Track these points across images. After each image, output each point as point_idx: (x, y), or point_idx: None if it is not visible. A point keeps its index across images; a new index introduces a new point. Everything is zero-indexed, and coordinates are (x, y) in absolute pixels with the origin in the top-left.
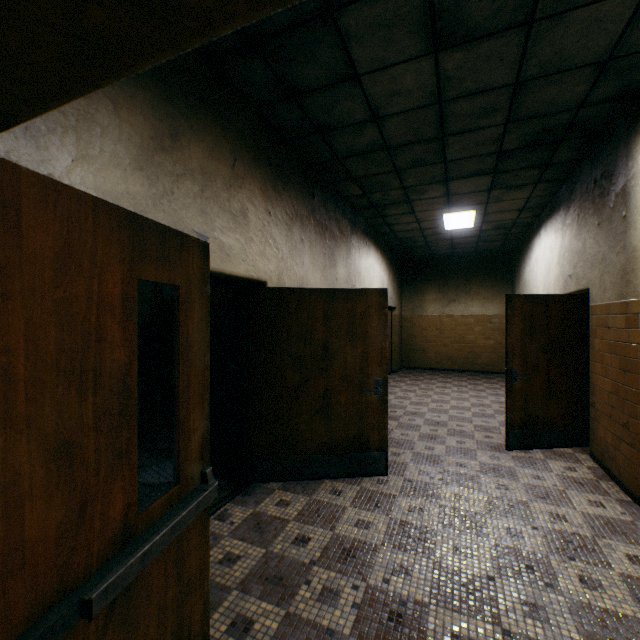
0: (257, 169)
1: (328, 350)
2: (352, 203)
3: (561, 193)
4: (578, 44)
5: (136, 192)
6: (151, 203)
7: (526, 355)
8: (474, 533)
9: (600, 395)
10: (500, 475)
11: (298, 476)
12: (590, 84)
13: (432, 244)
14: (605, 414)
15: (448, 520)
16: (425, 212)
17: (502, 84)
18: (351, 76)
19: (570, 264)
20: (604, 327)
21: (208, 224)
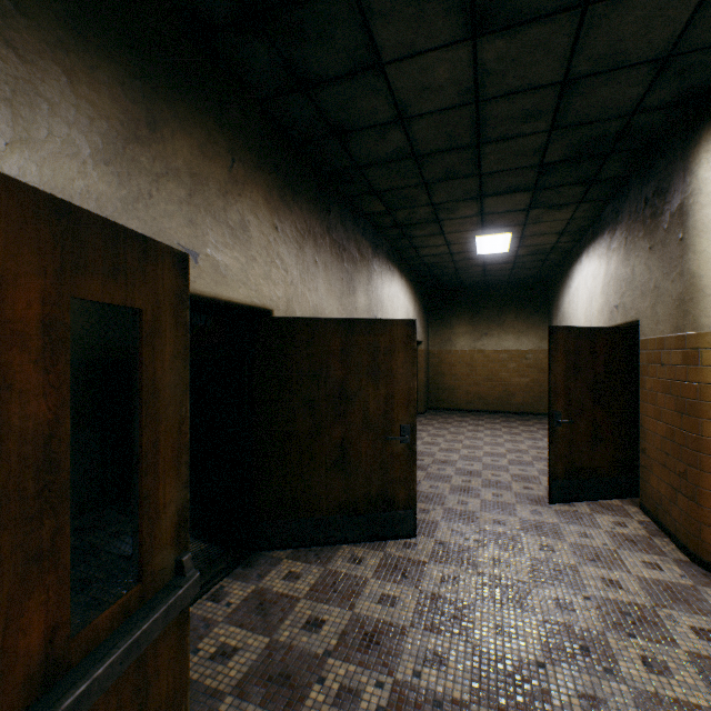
0: (261, 174)
1: (346, 391)
2: (374, 221)
3: (606, 214)
4: (637, 35)
5: (100, 192)
6: (121, 207)
7: (570, 395)
8: (518, 607)
9: (652, 440)
10: (543, 533)
11: (311, 542)
12: (646, 86)
13: (462, 271)
14: (658, 462)
15: (487, 591)
16: (456, 234)
17: (548, 82)
18: (374, 64)
19: (616, 293)
20: (657, 364)
21: (198, 237)
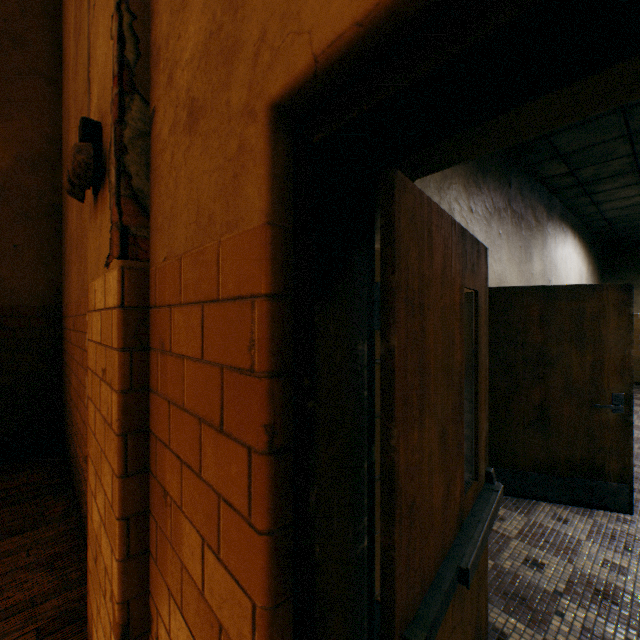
0: (461, 167)
1: (545, 356)
2: (549, 185)
3: None
4: None
5: None
6: None
7: None
8: None
9: None
10: None
11: (506, 491)
12: None
13: None
14: None
15: None
16: None
17: None
18: None
19: None
20: None
21: None
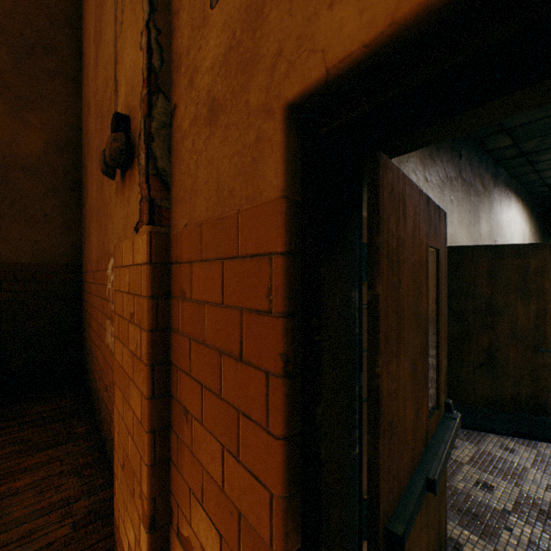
0: None
1: (493, 306)
2: (495, 156)
3: None
4: None
5: None
6: None
7: None
8: None
9: None
10: None
11: None
12: None
13: None
14: None
15: None
16: None
17: None
18: None
19: None
20: None
21: None
